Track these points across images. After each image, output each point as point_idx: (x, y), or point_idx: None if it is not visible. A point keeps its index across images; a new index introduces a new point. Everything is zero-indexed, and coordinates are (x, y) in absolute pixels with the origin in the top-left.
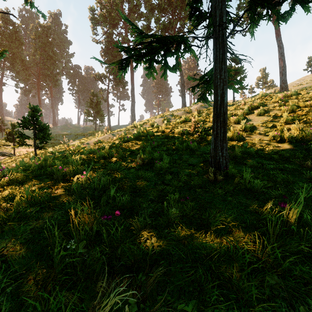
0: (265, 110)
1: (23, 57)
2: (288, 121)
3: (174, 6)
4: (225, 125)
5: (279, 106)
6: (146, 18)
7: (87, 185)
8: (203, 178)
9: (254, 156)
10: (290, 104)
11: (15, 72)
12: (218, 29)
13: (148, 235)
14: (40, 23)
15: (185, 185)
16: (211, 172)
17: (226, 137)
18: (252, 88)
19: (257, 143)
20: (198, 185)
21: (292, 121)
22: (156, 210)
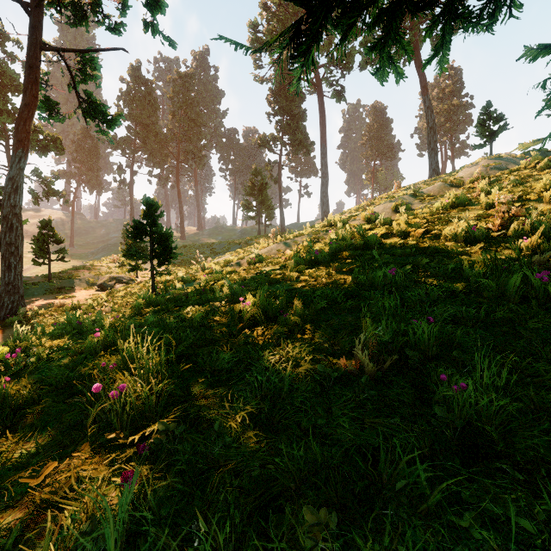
0: None
1: (157, 129)
2: None
3: None
4: None
5: None
6: None
7: None
8: None
9: None
10: None
11: (148, 153)
12: None
13: None
14: (179, 72)
15: None
16: None
17: None
18: None
19: None
20: None
21: None
22: None
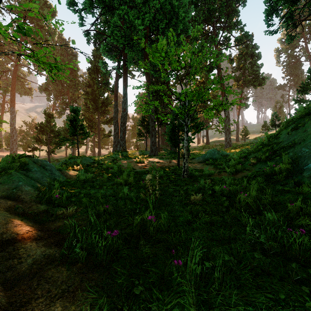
0: None
1: None
2: None
3: None
4: None
5: None
6: None
7: None
8: None
9: None
10: None
11: None
12: None
13: None
14: None
15: None
16: None
17: None
18: None
19: None
20: None
21: None
22: None
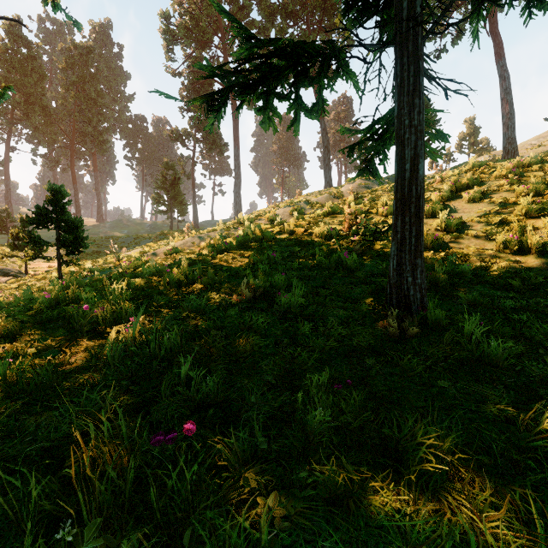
0: (484, 193)
1: (45, 102)
2: (531, 213)
3: (311, 7)
4: (420, 220)
5: (510, 184)
6: (260, 29)
7: (134, 350)
8: (376, 329)
9: (470, 280)
10: (533, 180)
11: (32, 128)
12: (405, 26)
13: (262, 482)
14: (74, 42)
15: (339, 345)
16: (393, 319)
17: (422, 246)
18: (451, 154)
19: (472, 255)
20: (367, 348)
21: (539, 212)
22: (280, 408)
